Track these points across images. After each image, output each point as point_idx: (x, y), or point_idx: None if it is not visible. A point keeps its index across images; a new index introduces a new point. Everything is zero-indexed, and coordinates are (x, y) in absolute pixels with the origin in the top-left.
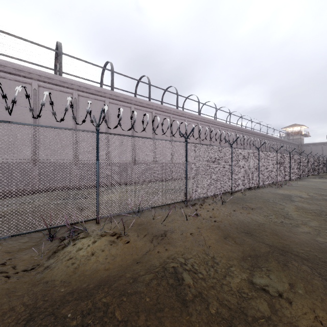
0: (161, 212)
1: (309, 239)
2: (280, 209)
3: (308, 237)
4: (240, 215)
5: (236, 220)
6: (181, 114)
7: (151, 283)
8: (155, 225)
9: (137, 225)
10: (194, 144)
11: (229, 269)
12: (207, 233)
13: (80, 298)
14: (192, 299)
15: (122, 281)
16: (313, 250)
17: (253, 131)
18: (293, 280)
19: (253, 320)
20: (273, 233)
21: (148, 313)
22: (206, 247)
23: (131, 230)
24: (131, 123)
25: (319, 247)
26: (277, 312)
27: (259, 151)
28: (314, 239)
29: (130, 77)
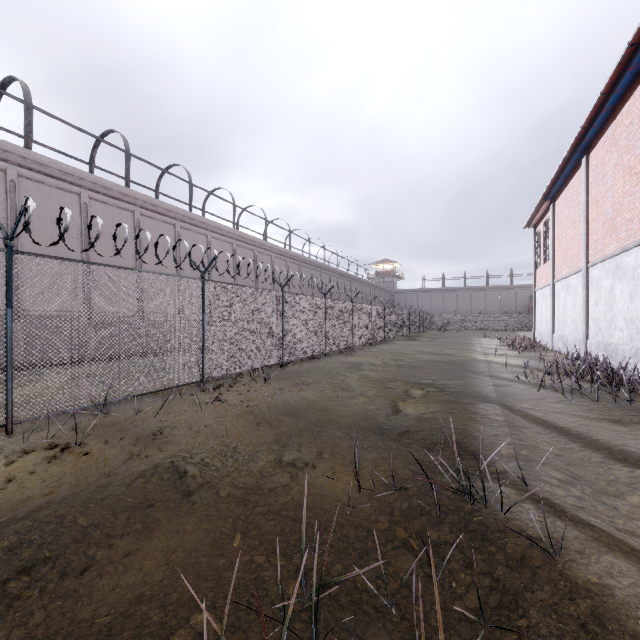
0: (153, 404)
1: (360, 410)
2: (342, 381)
3: (361, 408)
4: (288, 394)
5: (279, 401)
6: (199, 223)
7: (136, 482)
8: (141, 421)
9: (104, 427)
10: (219, 284)
11: (255, 454)
12: (233, 421)
13: (4, 526)
14: (198, 487)
15: (85, 492)
16: (359, 420)
17: (327, 266)
18: (322, 447)
19: (270, 490)
20: (323, 409)
21: (132, 512)
22: (228, 437)
23: (92, 436)
24: (80, 230)
25: (366, 415)
26: (298, 478)
27: (326, 299)
28: (366, 409)
29: (79, 128)
